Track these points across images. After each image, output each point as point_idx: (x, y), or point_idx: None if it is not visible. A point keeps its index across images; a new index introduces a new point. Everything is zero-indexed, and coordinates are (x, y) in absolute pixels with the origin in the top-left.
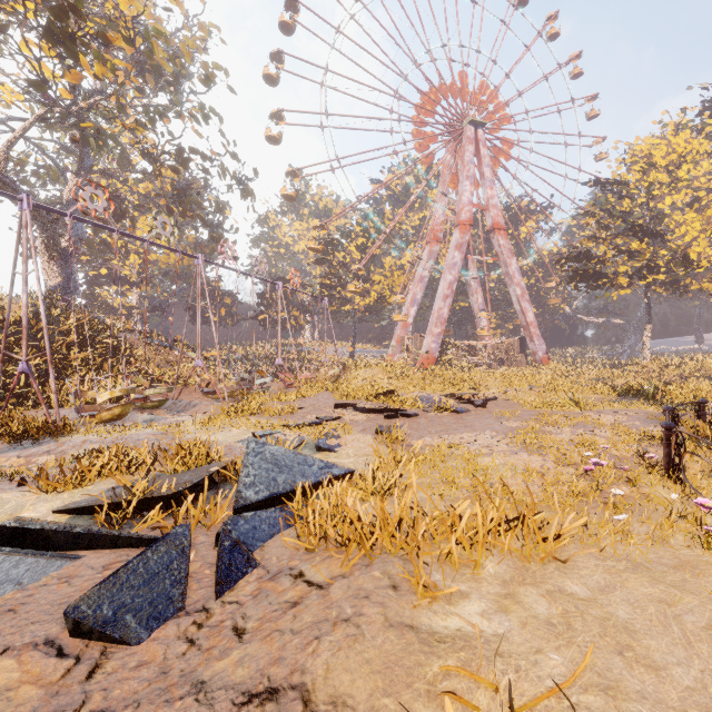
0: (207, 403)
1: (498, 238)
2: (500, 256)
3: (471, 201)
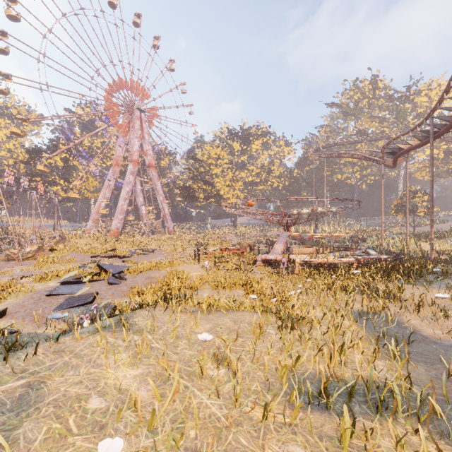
0: (4, 262)
1: (152, 171)
2: (152, 180)
3: (138, 150)
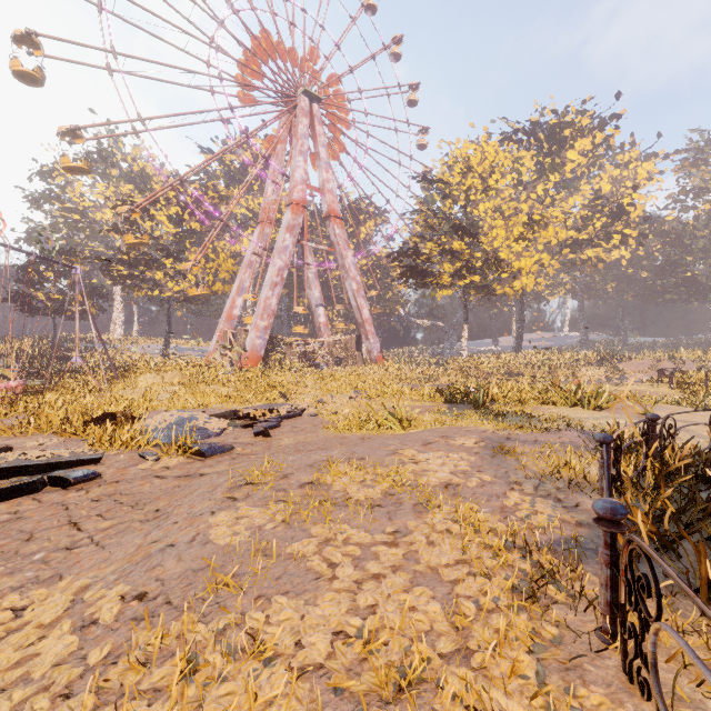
0: None
1: (334, 227)
2: (336, 246)
3: (305, 180)
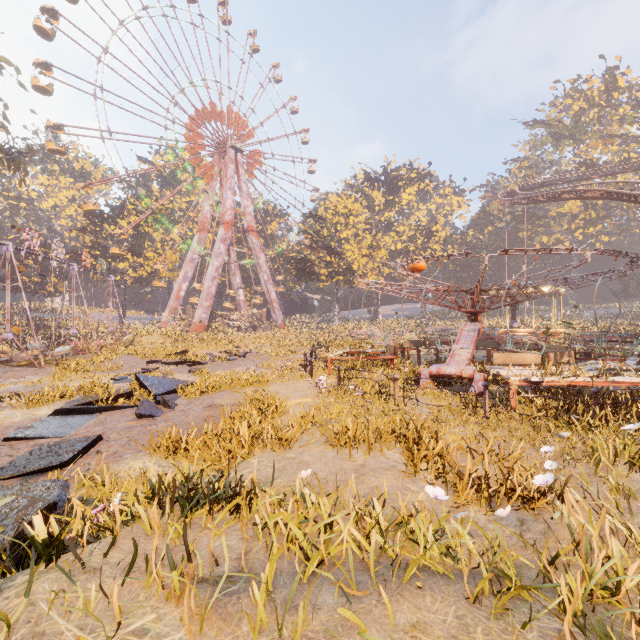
0: (19, 369)
1: (252, 237)
2: (253, 250)
3: (232, 207)
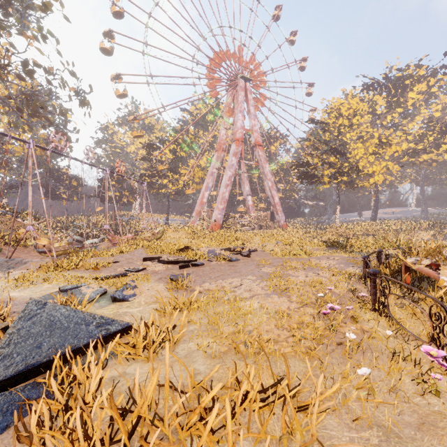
0: (37, 260)
1: (258, 151)
2: (259, 162)
3: (242, 126)
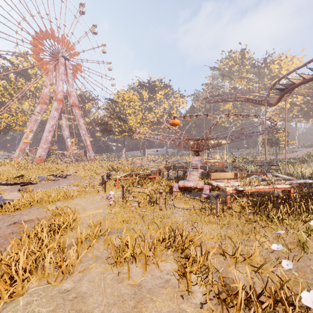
0: None
1: (75, 109)
2: (76, 117)
3: (63, 91)
